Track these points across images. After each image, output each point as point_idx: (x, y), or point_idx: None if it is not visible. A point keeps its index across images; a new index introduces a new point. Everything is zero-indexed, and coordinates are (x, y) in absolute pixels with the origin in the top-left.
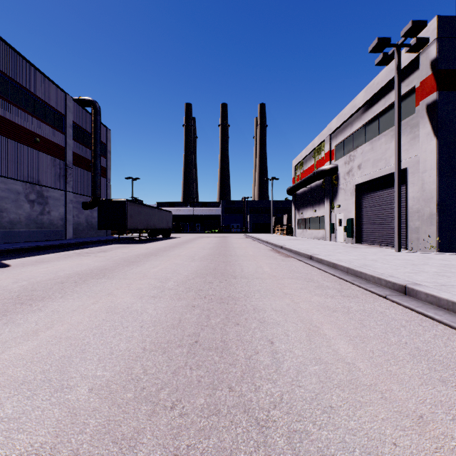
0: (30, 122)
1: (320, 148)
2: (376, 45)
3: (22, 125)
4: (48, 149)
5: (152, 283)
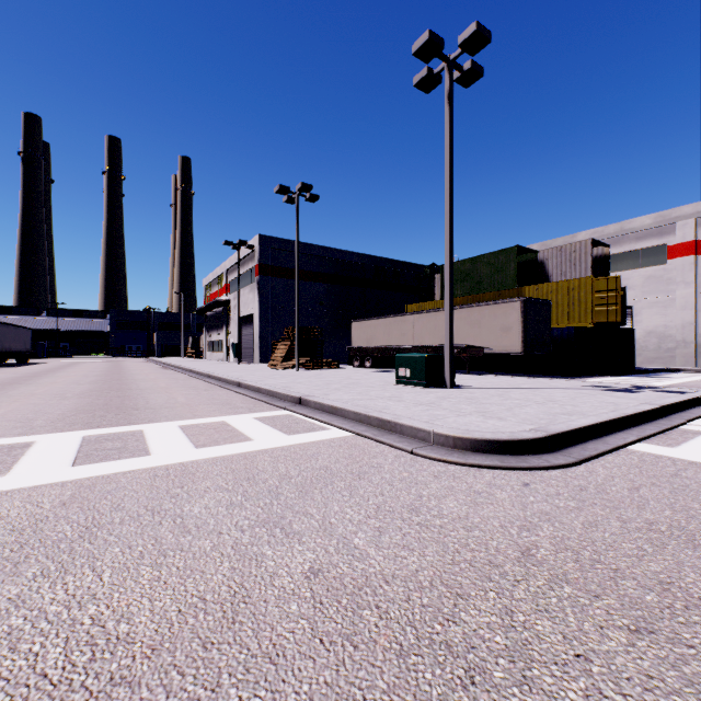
0: None
1: (222, 278)
2: (225, 243)
3: None
4: None
5: (80, 376)
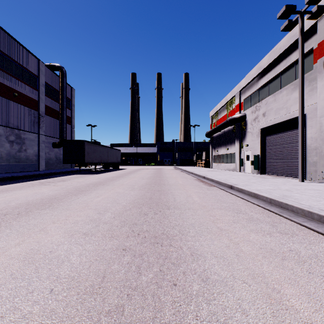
0: (10, 80)
1: (231, 102)
2: (284, 12)
3: (3, 82)
4: (25, 102)
5: (89, 215)
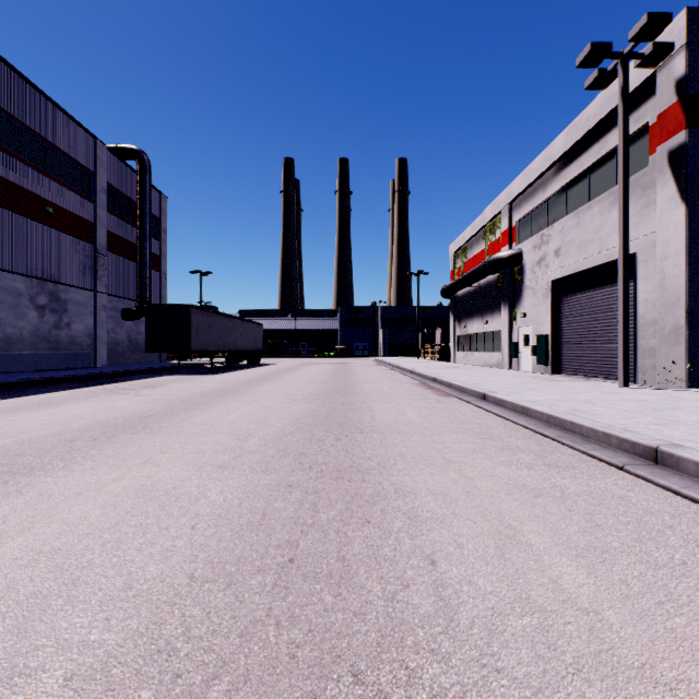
0: (38, 182)
1: (494, 224)
2: (588, 54)
3: (25, 186)
4: (68, 226)
5: (222, 442)
